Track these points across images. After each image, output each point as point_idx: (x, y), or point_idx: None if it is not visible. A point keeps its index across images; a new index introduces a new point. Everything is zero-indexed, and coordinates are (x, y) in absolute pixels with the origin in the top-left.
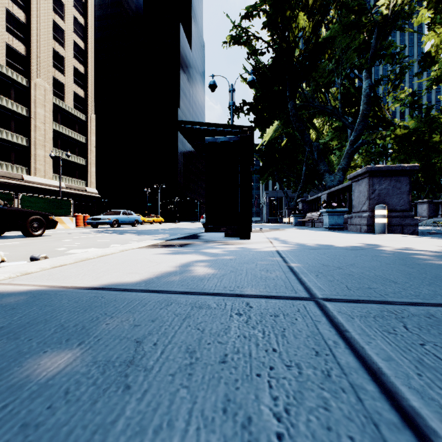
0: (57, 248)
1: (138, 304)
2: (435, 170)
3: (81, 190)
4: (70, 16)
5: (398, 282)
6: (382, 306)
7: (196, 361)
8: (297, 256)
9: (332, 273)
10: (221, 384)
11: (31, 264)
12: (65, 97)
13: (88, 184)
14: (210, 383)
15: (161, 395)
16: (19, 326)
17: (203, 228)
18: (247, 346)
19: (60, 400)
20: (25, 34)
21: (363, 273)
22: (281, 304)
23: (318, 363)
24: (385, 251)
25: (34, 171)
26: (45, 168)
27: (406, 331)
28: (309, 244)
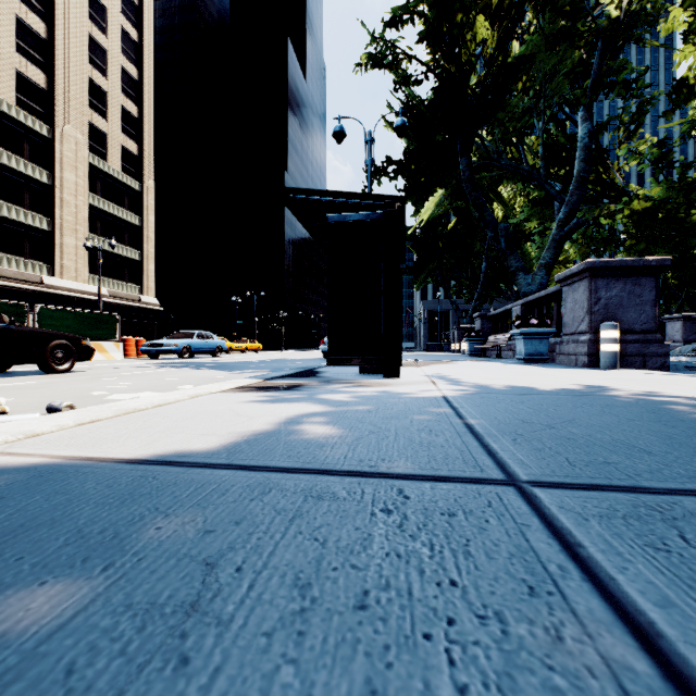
0: (92, 392)
1: (213, 490)
2: (695, 266)
3: (132, 299)
4: (116, 28)
5: (653, 453)
6: (634, 498)
7: (312, 605)
8: (478, 406)
9: (539, 436)
10: (358, 655)
11: (44, 418)
12: (109, 153)
13: (143, 290)
14: (339, 654)
15: (245, 679)
16: (6, 531)
17: (324, 360)
18: (404, 574)
19: (55, 688)
20: (46, 55)
21: (592, 435)
22: (458, 491)
23: (535, 611)
24: (622, 397)
25: (59, 270)
26: (76, 266)
27: (686, 545)
28: (496, 386)
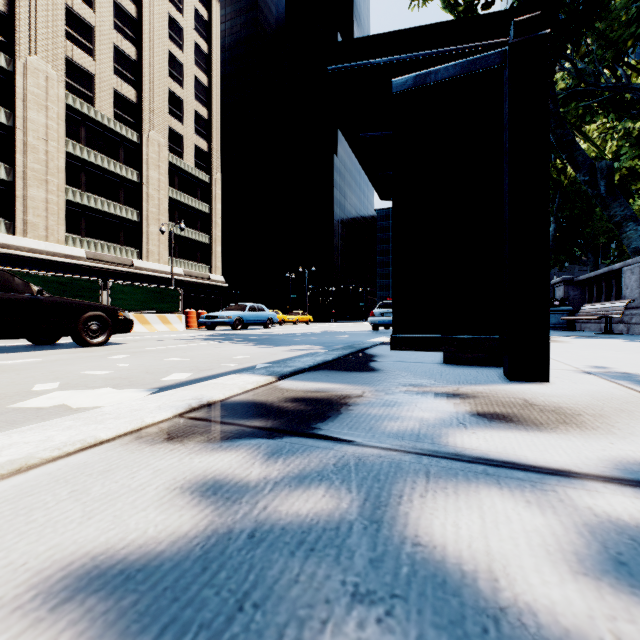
0: (39, 385)
1: None
2: None
3: (203, 278)
4: (190, 43)
5: None
6: None
7: None
8: None
9: None
10: None
11: None
12: (184, 152)
13: (212, 269)
14: None
15: None
16: None
17: (373, 333)
18: None
19: None
20: (136, 74)
21: None
22: None
23: None
24: None
25: (146, 254)
26: (159, 250)
27: None
28: None
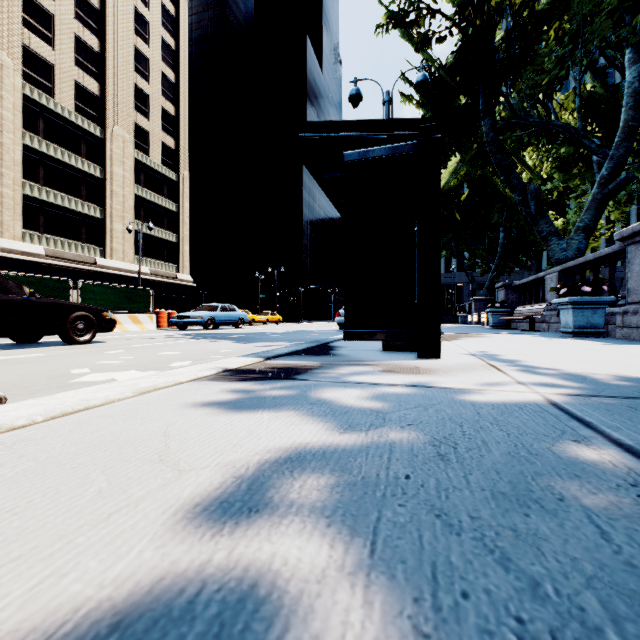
0: (74, 370)
1: None
2: None
3: (170, 277)
4: (157, 38)
5: None
6: None
7: None
8: None
9: None
10: None
11: None
12: (150, 149)
13: (179, 268)
14: None
15: None
16: None
17: (339, 332)
18: None
19: None
20: (99, 67)
21: None
22: None
23: None
24: None
25: (110, 252)
26: (124, 248)
27: None
28: (609, 378)
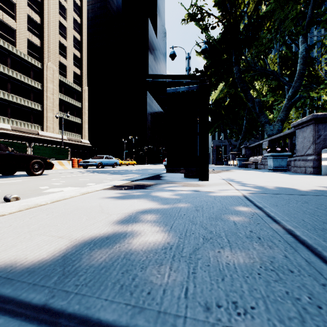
0: (41, 187)
1: None
2: None
3: (78, 141)
4: (71, 17)
5: None
6: None
7: None
8: (276, 206)
9: None
10: None
11: None
12: (67, 75)
13: (82, 136)
14: None
15: None
16: None
17: (165, 169)
18: None
19: None
20: (40, 31)
21: None
22: None
23: None
24: None
25: (46, 128)
26: (53, 126)
27: None
28: (272, 187)
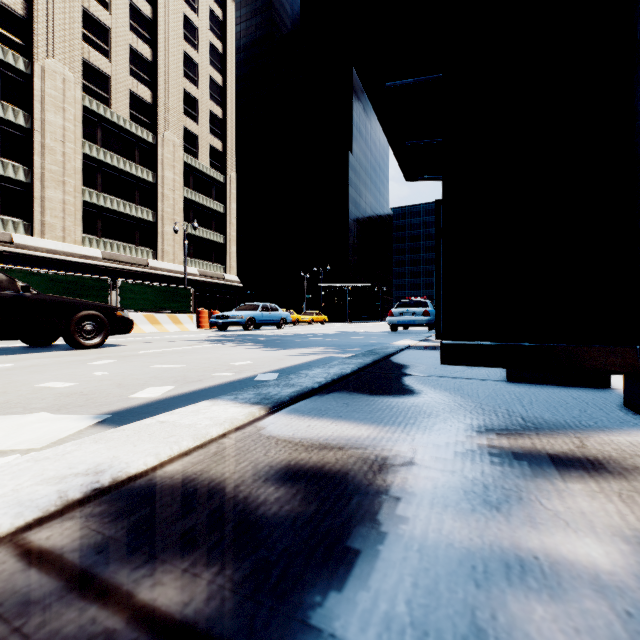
0: None
1: None
2: None
3: (218, 277)
4: (205, 43)
5: None
6: None
7: None
8: None
9: None
10: None
11: None
12: (199, 152)
13: (226, 269)
14: None
15: None
16: None
17: (392, 334)
18: None
19: None
20: (152, 75)
21: None
22: None
23: None
24: None
25: (161, 254)
26: (174, 250)
27: None
28: None
